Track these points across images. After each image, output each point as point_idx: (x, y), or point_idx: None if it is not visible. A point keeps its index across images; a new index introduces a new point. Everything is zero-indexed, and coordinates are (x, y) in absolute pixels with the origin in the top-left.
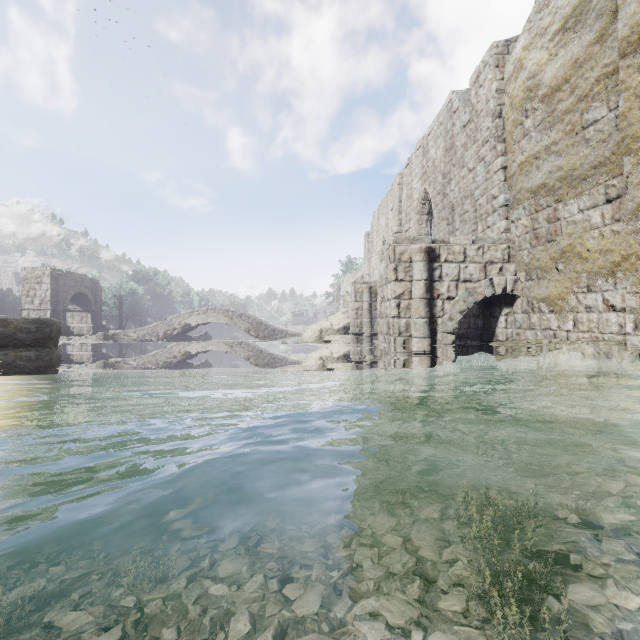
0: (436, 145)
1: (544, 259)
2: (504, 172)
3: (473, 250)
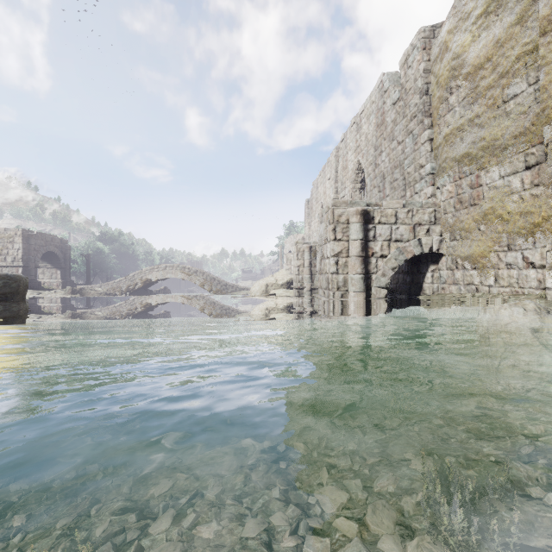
0: (368, 121)
1: (467, 221)
2: (430, 143)
3: (403, 213)
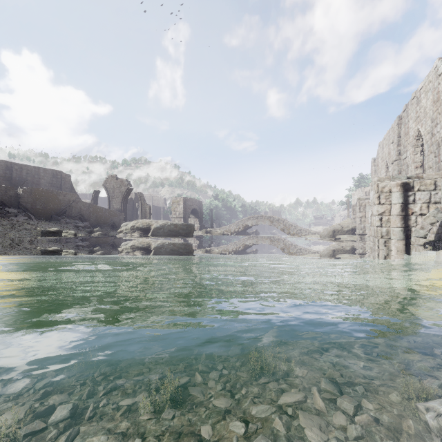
0: (426, 97)
1: None
2: None
3: None
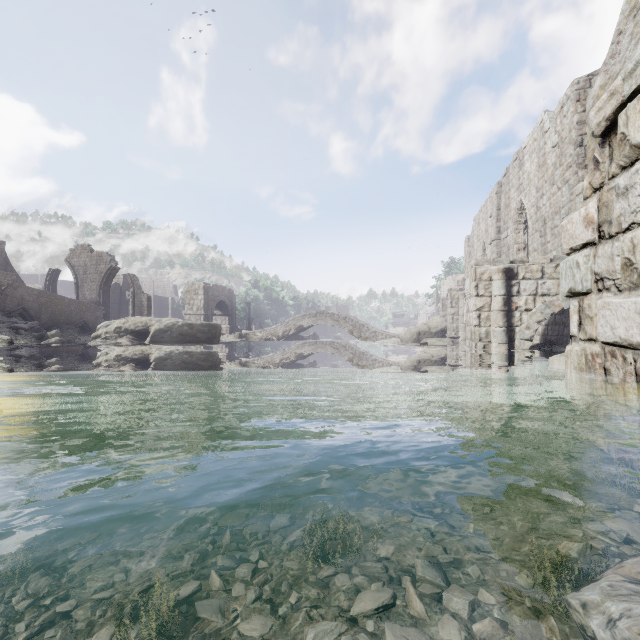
0: (530, 159)
1: None
2: None
3: (551, 268)
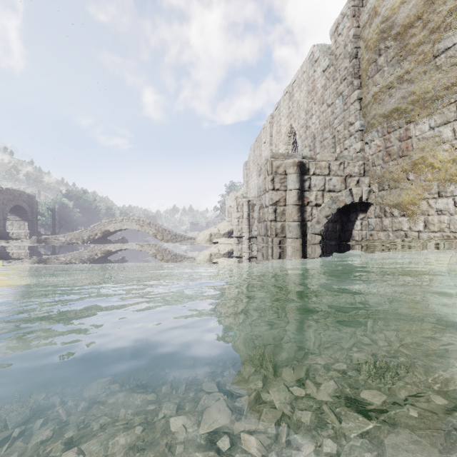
0: (300, 89)
1: (396, 171)
2: (359, 103)
3: (336, 165)
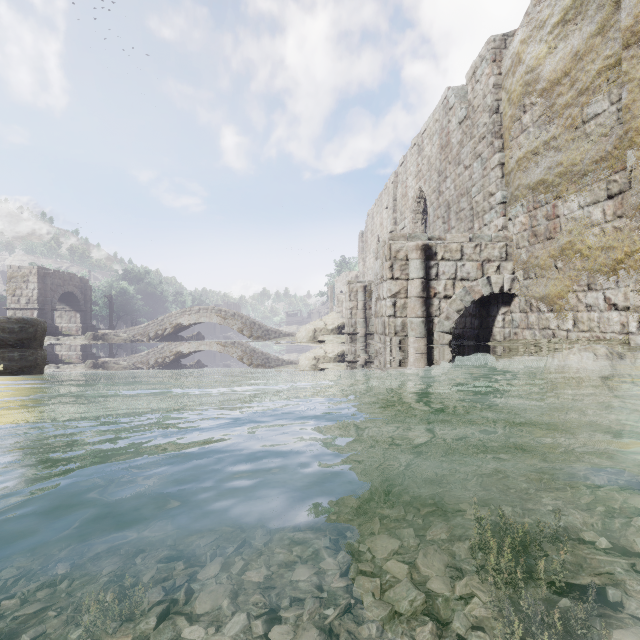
0: (431, 142)
1: (543, 257)
2: (501, 169)
3: (470, 248)
